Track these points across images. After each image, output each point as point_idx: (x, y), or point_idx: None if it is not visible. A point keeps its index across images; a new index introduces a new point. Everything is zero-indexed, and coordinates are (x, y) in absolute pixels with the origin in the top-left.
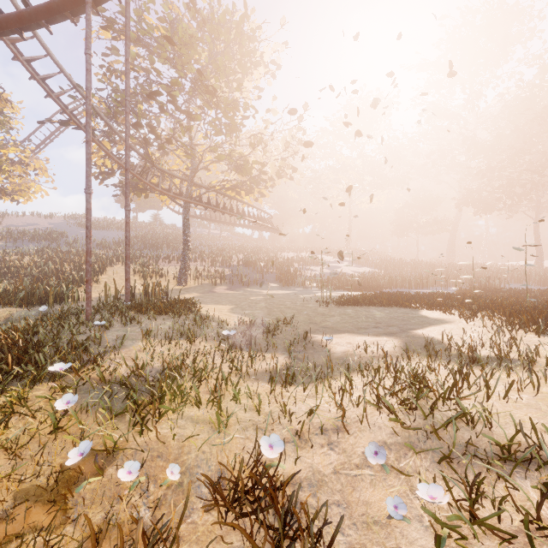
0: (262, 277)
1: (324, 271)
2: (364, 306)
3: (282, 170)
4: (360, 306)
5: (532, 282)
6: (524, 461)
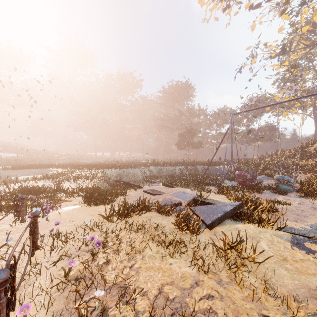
0: None
1: None
2: (26, 169)
3: None
4: (23, 169)
5: (91, 161)
6: (66, 179)
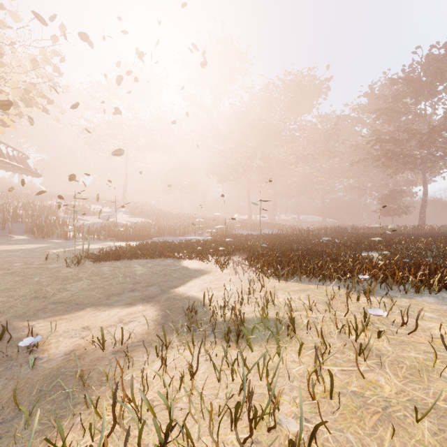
0: (2, 228)
1: (95, 221)
2: (126, 259)
3: (31, 97)
4: (121, 260)
5: (248, 229)
6: None
